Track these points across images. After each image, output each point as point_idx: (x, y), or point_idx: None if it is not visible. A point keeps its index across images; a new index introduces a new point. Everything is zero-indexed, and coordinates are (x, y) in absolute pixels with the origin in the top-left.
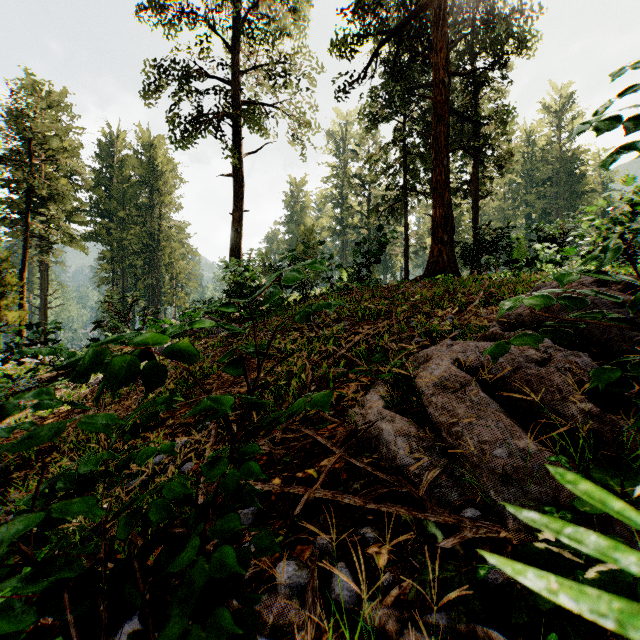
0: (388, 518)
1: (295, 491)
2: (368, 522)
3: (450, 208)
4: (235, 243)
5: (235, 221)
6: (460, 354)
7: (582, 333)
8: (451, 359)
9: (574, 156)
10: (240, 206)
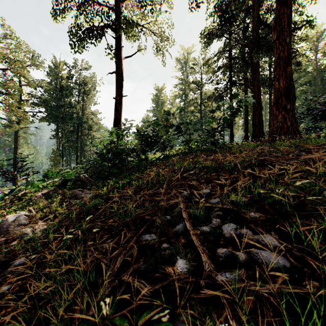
0: None
1: None
2: None
3: (292, 80)
4: (117, 118)
5: (117, 103)
6: None
7: None
8: None
9: (325, 67)
10: (120, 92)
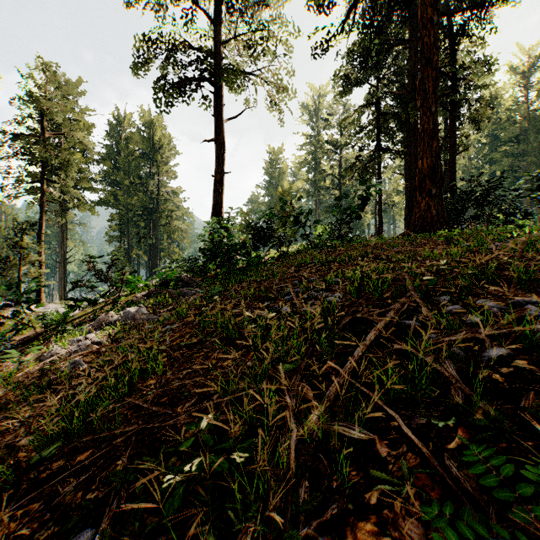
0: None
1: None
2: None
3: (439, 158)
4: (217, 203)
5: (217, 182)
6: None
7: None
8: None
9: None
10: (221, 168)
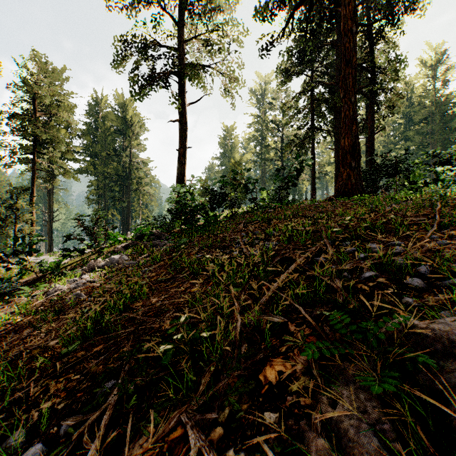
0: None
1: None
2: None
3: (357, 138)
4: (180, 172)
5: (180, 155)
6: None
7: None
8: None
9: (447, 100)
10: (184, 144)
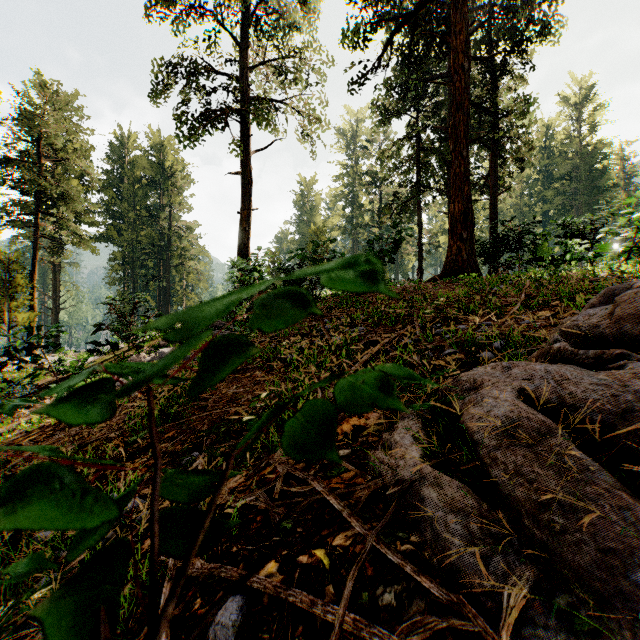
0: None
1: (296, 601)
2: None
3: (470, 203)
4: (243, 242)
5: (243, 220)
6: (524, 382)
7: None
8: (512, 389)
9: (595, 150)
10: (248, 204)
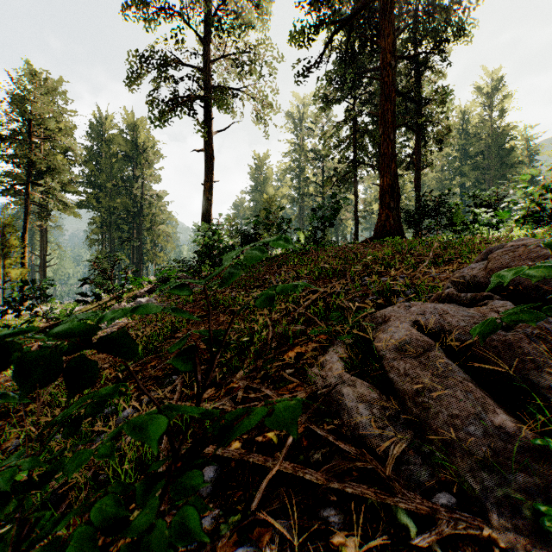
0: (353, 498)
1: (254, 460)
2: (331, 501)
3: (396, 177)
4: (206, 209)
5: (206, 190)
6: (419, 316)
7: (542, 296)
8: (410, 321)
9: (504, 132)
10: (210, 177)
